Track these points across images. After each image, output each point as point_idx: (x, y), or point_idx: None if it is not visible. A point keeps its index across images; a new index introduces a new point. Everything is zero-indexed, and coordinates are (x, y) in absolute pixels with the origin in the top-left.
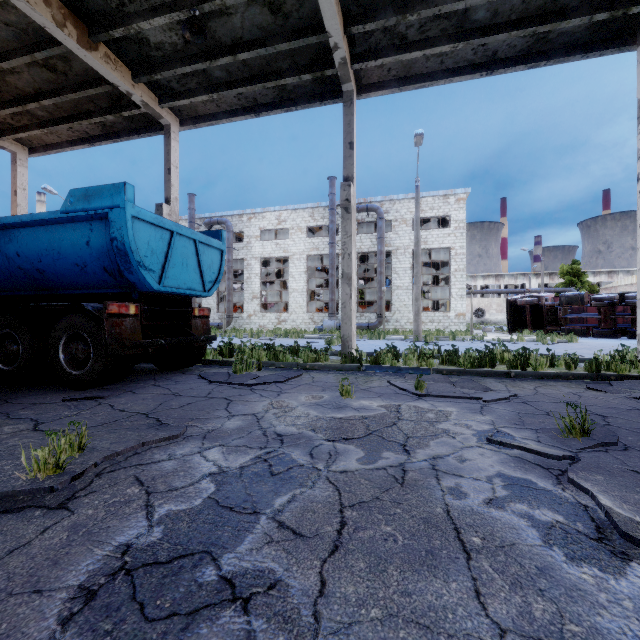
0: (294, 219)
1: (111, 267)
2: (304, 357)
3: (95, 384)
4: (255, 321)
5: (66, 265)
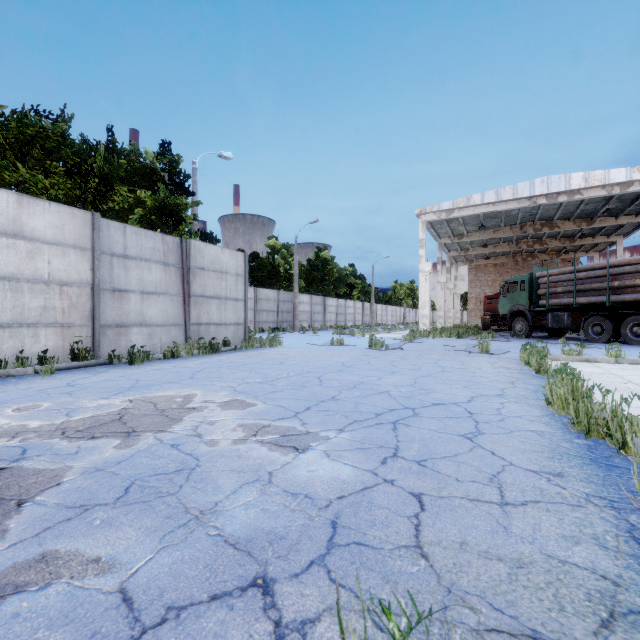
0: None
1: None
2: None
3: None
4: None
5: None
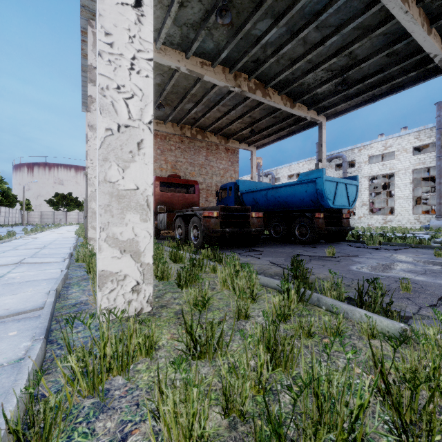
0: (399, 143)
1: (314, 199)
2: (410, 241)
3: (309, 243)
4: (364, 221)
5: (296, 199)
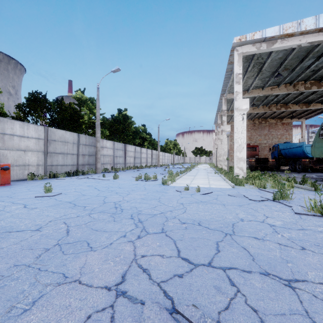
0: None
1: (304, 153)
2: None
3: (300, 171)
4: None
5: (298, 153)
